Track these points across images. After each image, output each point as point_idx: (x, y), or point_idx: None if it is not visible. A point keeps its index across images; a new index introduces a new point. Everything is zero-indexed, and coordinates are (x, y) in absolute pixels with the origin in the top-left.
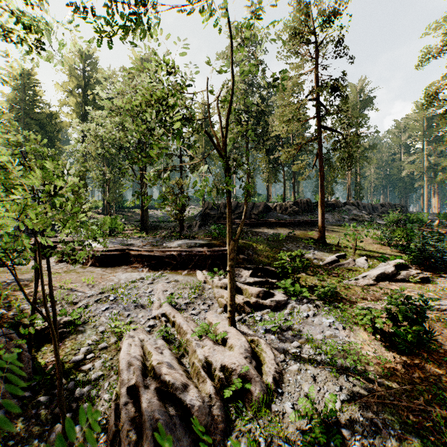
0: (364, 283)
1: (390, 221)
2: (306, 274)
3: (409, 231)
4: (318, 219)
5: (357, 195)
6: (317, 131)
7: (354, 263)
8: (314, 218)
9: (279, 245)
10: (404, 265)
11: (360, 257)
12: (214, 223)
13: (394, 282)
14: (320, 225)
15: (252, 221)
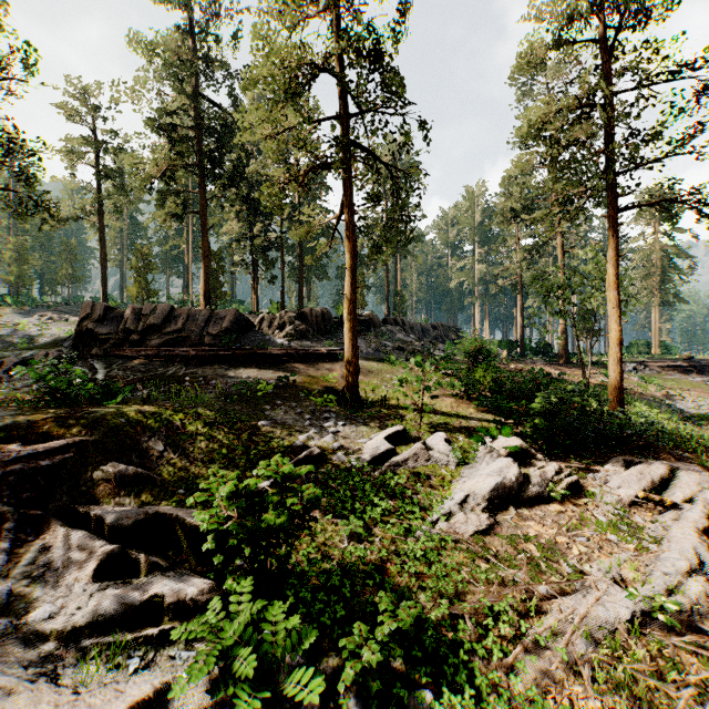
0: (470, 529)
1: (464, 352)
2: (315, 512)
3: (496, 370)
4: (345, 347)
5: (399, 311)
6: (342, 150)
7: (428, 455)
8: (336, 345)
9: (254, 412)
10: (524, 450)
11: (431, 432)
12: (106, 354)
13: (526, 506)
14: (348, 360)
15: (202, 351)
